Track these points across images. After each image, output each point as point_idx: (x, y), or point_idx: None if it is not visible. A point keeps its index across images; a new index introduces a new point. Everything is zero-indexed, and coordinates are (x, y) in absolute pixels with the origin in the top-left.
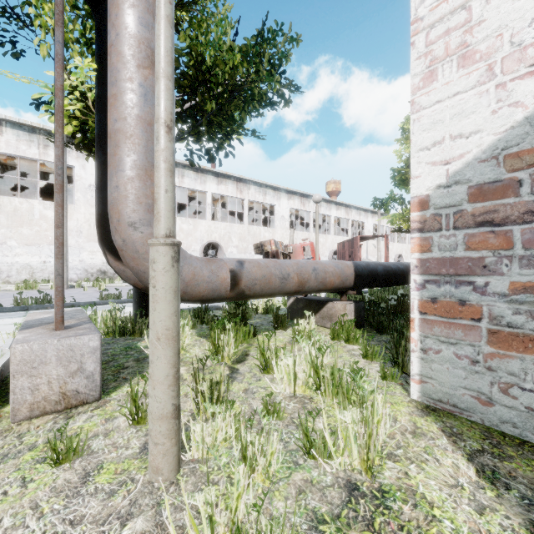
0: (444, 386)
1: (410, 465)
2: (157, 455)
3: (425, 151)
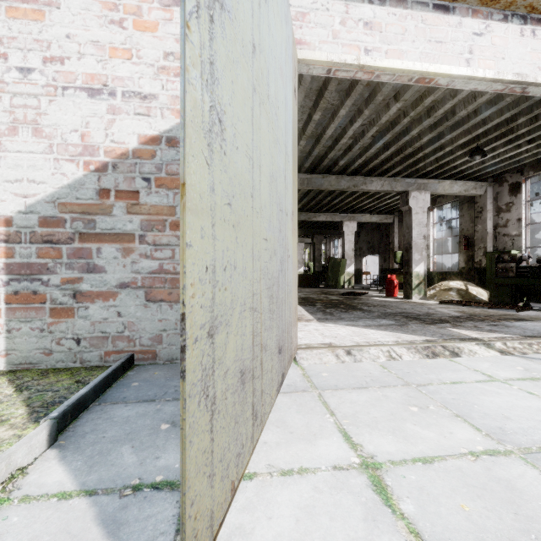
0: (23, 352)
1: None
2: None
3: (10, 183)
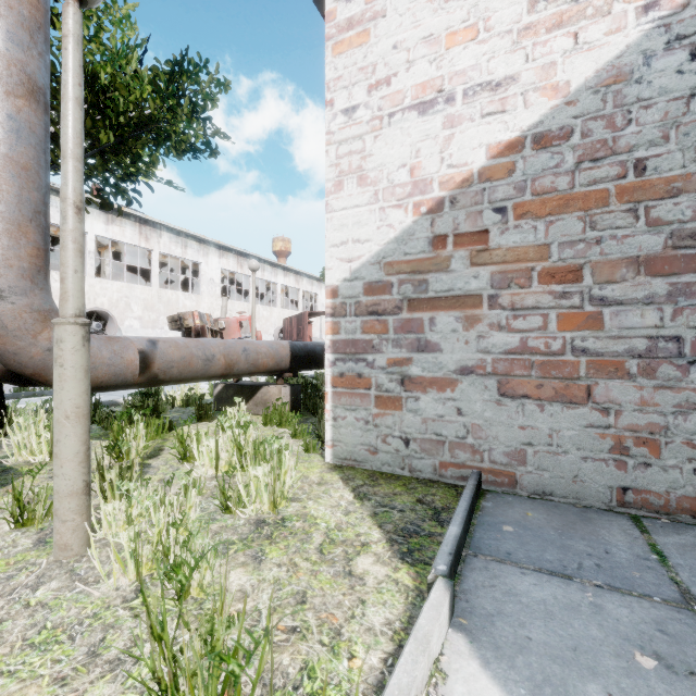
0: (348, 446)
1: (310, 501)
2: (65, 532)
3: (336, 248)
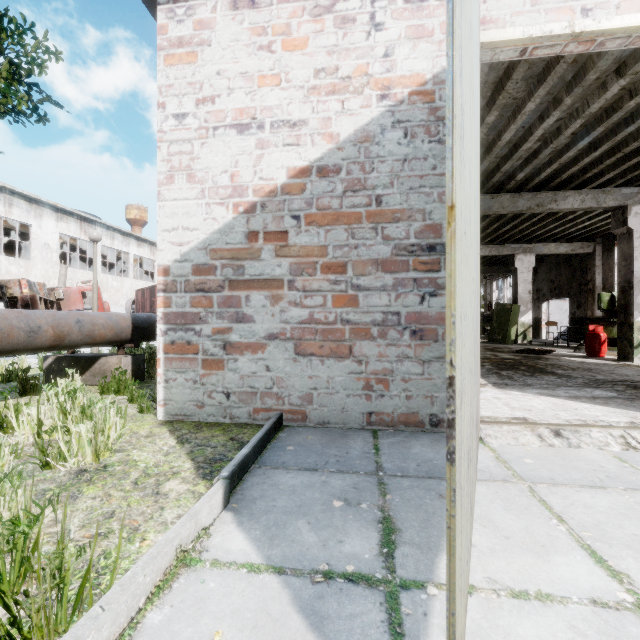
0: (179, 403)
1: (134, 450)
2: None
3: (168, 233)
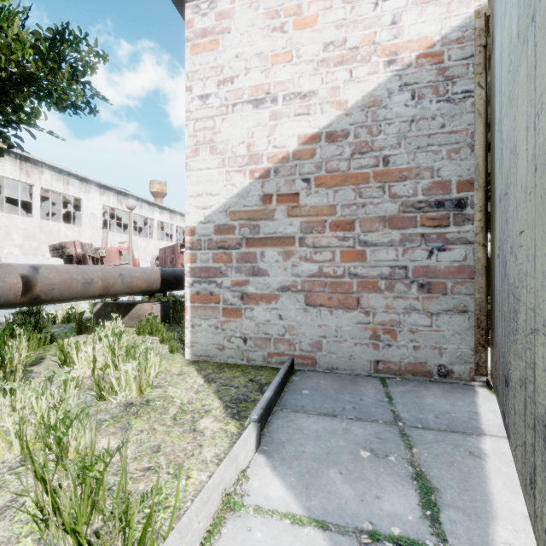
0: (203, 346)
1: (170, 387)
2: None
3: (194, 198)
